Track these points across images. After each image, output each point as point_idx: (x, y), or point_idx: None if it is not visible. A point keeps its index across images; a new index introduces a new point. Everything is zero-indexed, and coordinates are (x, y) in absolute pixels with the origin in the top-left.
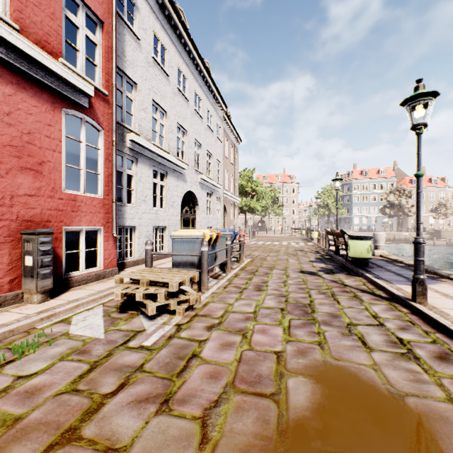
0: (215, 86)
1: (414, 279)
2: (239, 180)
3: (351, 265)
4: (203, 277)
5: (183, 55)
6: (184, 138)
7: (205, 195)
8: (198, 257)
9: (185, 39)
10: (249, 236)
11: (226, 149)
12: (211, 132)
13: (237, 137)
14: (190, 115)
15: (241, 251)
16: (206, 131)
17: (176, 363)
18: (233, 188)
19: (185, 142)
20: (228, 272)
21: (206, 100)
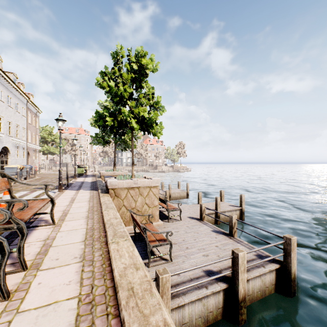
0: (21, 90)
1: (74, 174)
2: (42, 133)
3: (78, 176)
4: (18, 178)
5: (1, 81)
6: (1, 120)
7: (14, 147)
8: (16, 173)
9: (3, 75)
10: (47, 169)
11: (30, 118)
12: (18, 113)
13: (38, 110)
14: (5, 109)
15: (35, 173)
16: (15, 114)
17: (15, 186)
18: (36, 141)
19: (2, 123)
20: (28, 179)
21: (15, 98)
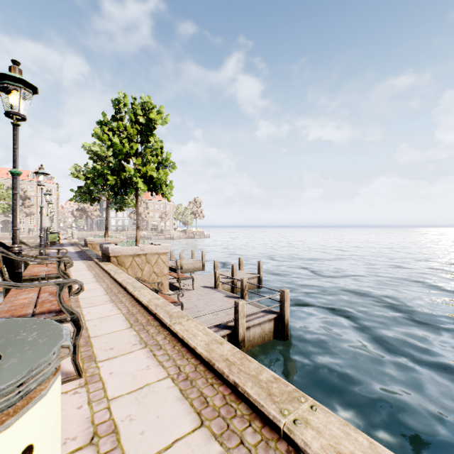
0: None
1: (46, 243)
2: None
3: None
4: None
5: None
6: None
7: None
8: None
9: None
10: None
11: None
12: None
13: None
14: None
15: None
16: None
17: None
18: None
19: None
20: None
21: None
